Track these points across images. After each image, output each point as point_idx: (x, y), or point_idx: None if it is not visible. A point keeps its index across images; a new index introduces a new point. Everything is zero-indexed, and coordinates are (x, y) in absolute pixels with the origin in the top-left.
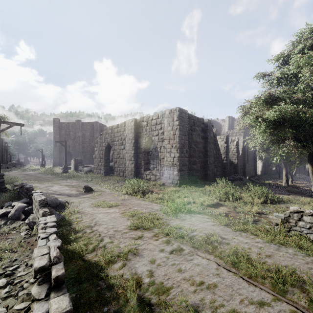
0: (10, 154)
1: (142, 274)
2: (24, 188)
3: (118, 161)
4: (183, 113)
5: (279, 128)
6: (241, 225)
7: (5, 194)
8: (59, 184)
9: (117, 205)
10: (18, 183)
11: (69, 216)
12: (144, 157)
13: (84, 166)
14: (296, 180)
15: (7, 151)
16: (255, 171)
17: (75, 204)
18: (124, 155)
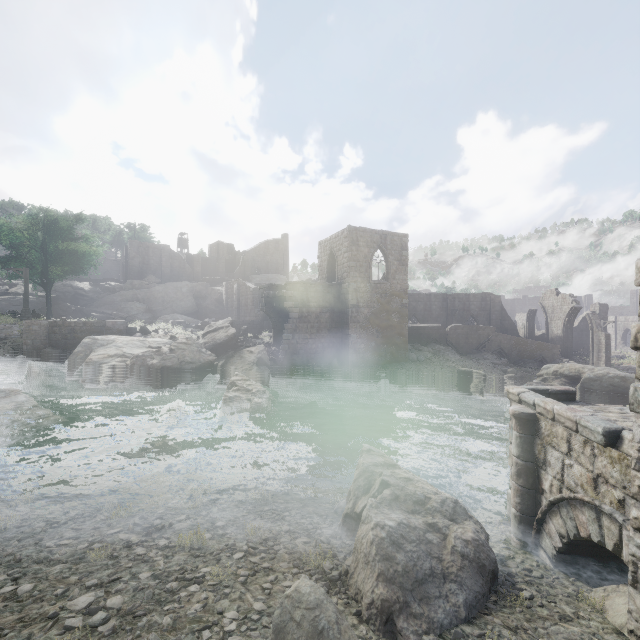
0: None
1: None
2: None
3: None
4: None
5: None
6: None
7: None
8: None
9: None
10: None
11: None
12: (622, 339)
13: None
14: None
15: None
16: None
17: None
18: None
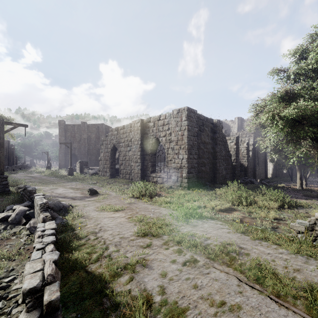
0: (16, 157)
1: (152, 290)
2: (26, 190)
3: (123, 163)
4: (191, 113)
5: (297, 127)
6: (260, 233)
7: (8, 196)
8: (64, 186)
9: (123, 209)
10: (22, 185)
11: (72, 221)
12: (150, 159)
13: (90, 168)
14: (309, 183)
15: (13, 153)
16: (265, 174)
17: (79, 208)
18: (130, 157)
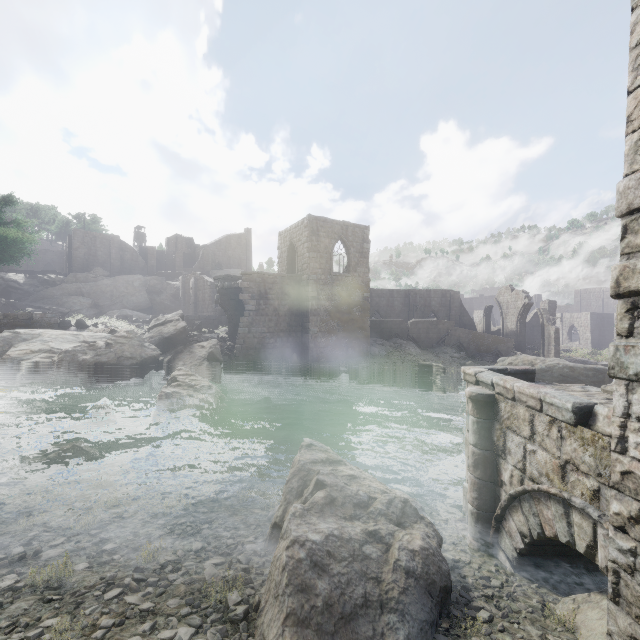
0: None
1: None
2: None
3: None
4: (593, 315)
5: None
6: None
7: None
8: None
9: None
10: None
11: None
12: (568, 335)
13: None
14: None
15: None
16: None
17: None
18: None
